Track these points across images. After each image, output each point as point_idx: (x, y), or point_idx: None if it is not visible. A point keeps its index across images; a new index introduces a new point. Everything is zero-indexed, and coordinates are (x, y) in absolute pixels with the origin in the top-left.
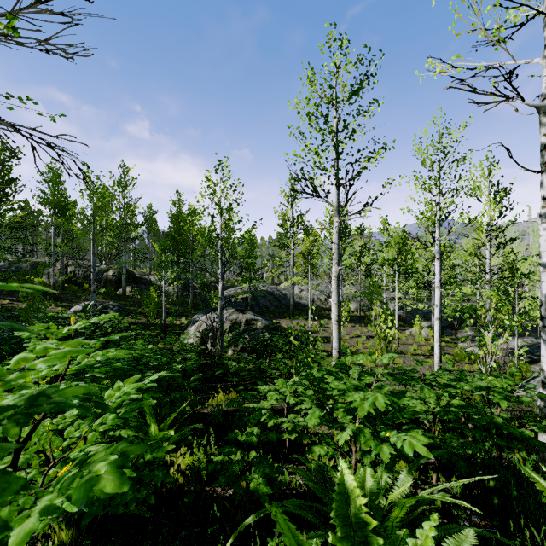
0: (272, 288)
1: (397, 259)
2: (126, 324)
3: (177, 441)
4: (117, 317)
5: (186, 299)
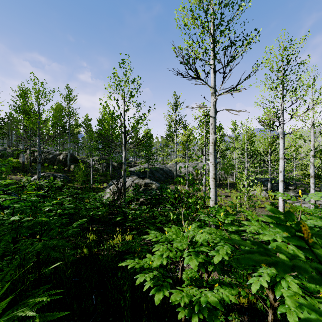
0: (162, 166)
1: (246, 144)
2: (59, 184)
3: (16, 320)
4: (51, 179)
5: (107, 172)
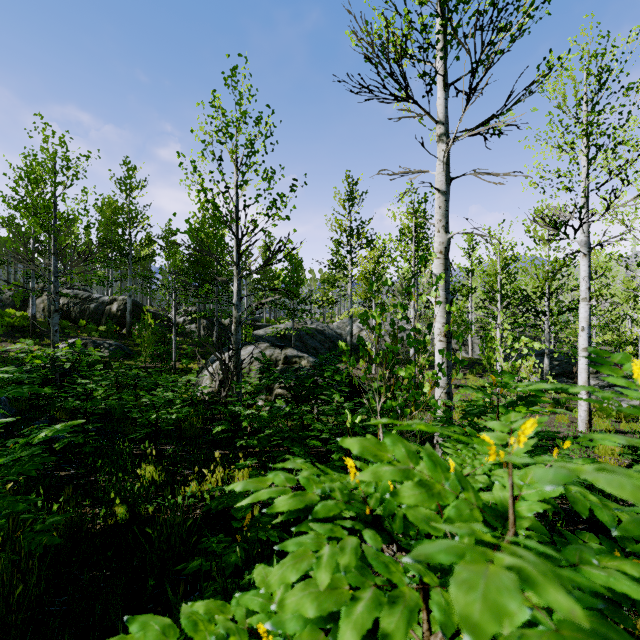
0: (323, 326)
1: (499, 275)
2: (97, 357)
3: None
4: (78, 345)
5: (209, 337)
